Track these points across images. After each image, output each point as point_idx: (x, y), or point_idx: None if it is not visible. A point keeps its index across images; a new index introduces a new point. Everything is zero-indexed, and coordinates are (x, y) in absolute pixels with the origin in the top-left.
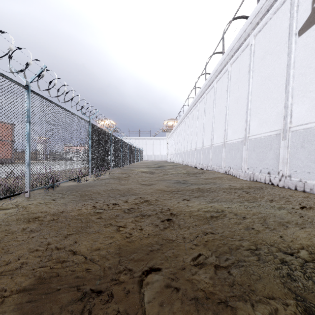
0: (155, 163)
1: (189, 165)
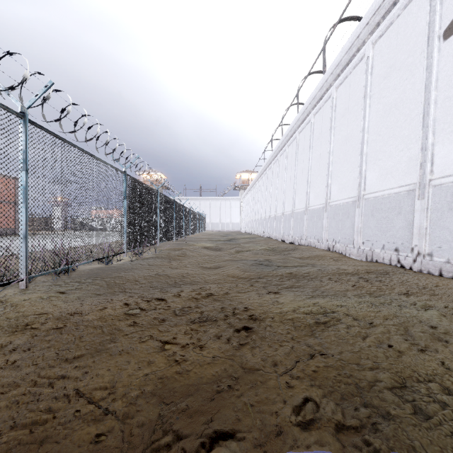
0: (224, 234)
1: (273, 237)
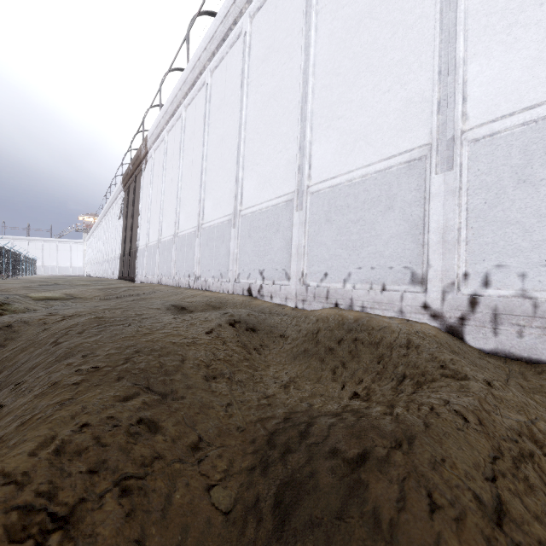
0: None
1: (98, 276)
